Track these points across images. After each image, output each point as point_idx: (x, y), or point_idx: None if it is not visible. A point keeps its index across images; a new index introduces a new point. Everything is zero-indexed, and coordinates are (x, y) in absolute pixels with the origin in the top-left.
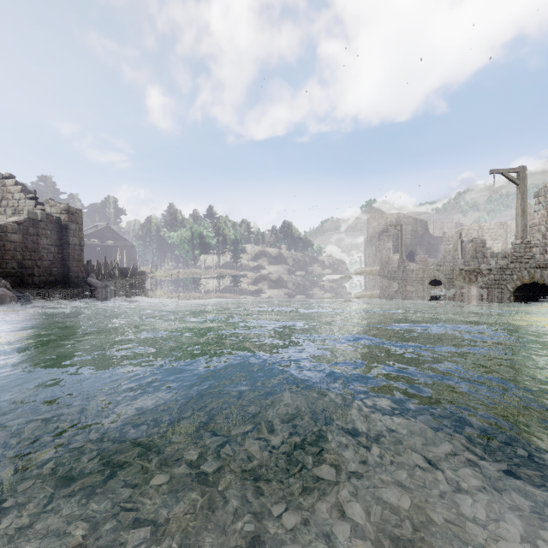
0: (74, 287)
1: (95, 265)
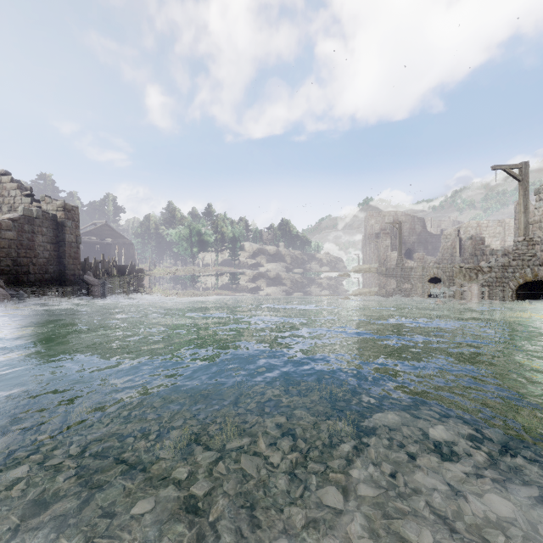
0: (70, 285)
1: (92, 263)
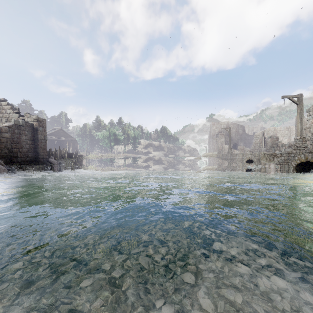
0: (41, 164)
1: (53, 151)
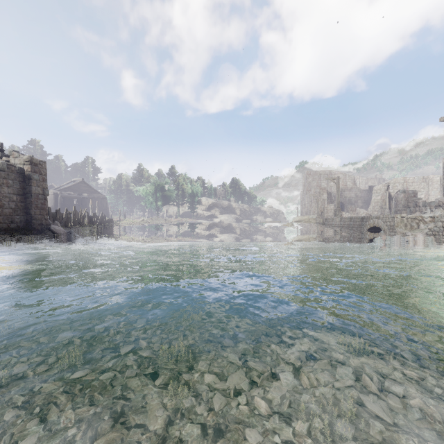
0: (36, 233)
1: (64, 214)
